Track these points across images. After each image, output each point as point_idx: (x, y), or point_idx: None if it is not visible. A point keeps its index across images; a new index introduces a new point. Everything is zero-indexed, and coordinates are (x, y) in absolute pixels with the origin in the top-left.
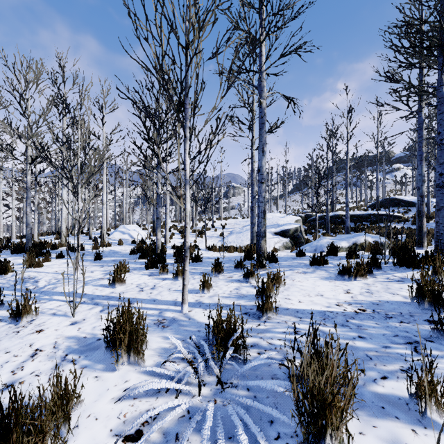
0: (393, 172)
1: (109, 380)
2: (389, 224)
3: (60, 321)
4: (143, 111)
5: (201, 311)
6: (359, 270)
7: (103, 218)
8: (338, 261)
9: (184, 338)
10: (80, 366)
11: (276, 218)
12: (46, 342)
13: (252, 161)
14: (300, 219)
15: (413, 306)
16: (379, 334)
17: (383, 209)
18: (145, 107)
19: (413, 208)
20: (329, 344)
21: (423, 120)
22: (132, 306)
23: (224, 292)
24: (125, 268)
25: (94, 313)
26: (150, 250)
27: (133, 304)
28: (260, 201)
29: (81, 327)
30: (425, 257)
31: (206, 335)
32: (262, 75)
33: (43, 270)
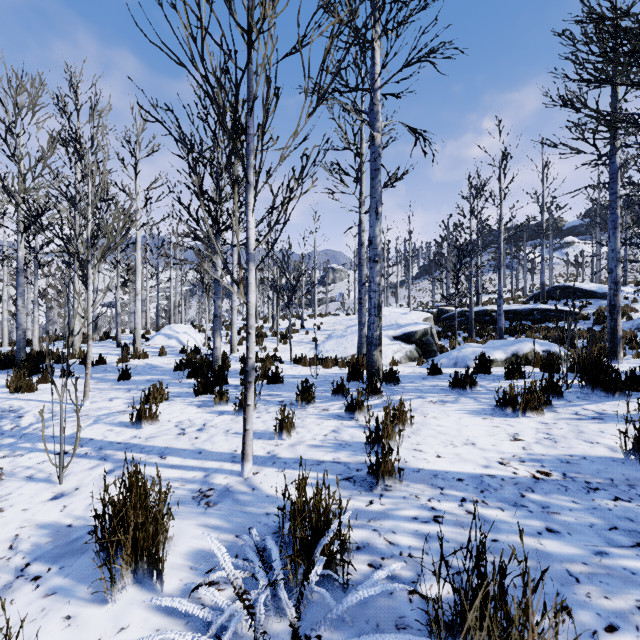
0: (564, 248)
1: (91, 626)
2: (560, 324)
3: (35, 492)
4: (181, 141)
5: (274, 474)
6: (529, 401)
7: (136, 316)
8: (492, 382)
9: (240, 530)
10: (44, 591)
11: (395, 316)
12: (0, 535)
13: (360, 230)
14: (430, 317)
15: (629, 467)
16: (583, 525)
17: (552, 302)
18: (183, 134)
19: (595, 300)
20: (524, 600)
21: (618, 168)
22: (141, 481)
23: (314, 437)
24: (163, 395)
25: (96, 477)
26: (204, 365)
27: (164, 460)
28: (372, 290)
29: (68, 505)
30: (631, 377)
31: (278, 526)
32: (375, 95)
33: (35, 398)
